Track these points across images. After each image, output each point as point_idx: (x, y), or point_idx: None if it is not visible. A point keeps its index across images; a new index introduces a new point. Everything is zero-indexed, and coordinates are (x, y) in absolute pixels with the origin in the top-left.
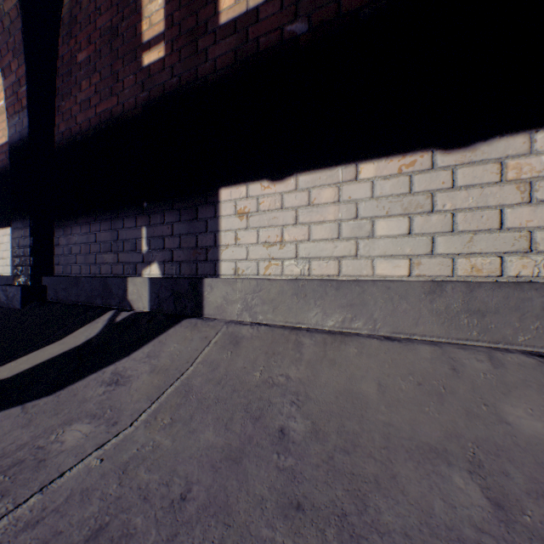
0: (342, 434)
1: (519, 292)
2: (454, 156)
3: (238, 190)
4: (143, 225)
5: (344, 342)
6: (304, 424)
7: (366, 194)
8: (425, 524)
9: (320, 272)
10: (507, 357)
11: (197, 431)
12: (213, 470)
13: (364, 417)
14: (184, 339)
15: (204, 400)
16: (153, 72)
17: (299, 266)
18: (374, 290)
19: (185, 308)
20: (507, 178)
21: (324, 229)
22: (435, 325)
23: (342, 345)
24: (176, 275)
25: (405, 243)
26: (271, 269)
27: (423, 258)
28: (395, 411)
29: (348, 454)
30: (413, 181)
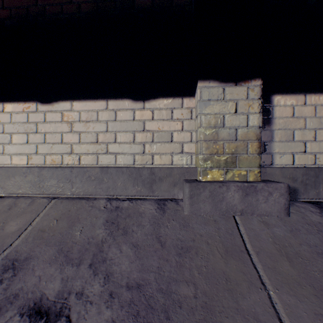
0: None
1: (57, 171)
2: (46, 107)
3: None
4: None
5: None
6: None
7: (8, 120)
8: None
9: None
10: (39, 200)
11: None
12: None
13: None
14: None
15: None
16: None
17: None
18: (2, 172)
19: None
20: (64, 120)
21: None
22: (28, 188)
23: None
24: None
25: (26, 147)
26: None
27: (34, 155)
28: None
29: None
30: (29, 116)
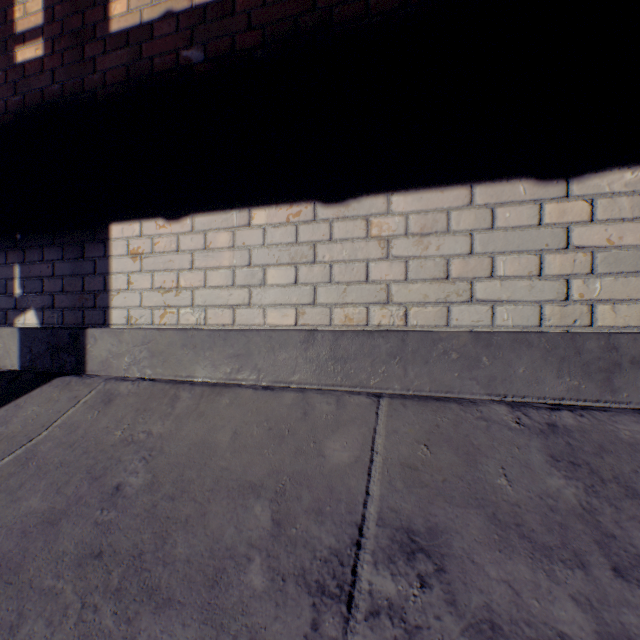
0: (177, 483)
1: (372, 340)
2: (332, 210)
3: (131, 227)
4: (16, 262)
5: (221, 394)
6: (145, 478)
7: (259, 241)
8: (210, 549)
9: (216, 321)
10: (351, 399)
11: (22, 499)
12: (22, 535)
13: (206, 465)
14: (49, 401)
15: (45, 466)
16: (29, 73)
17: (196, 315)
18: (258, 339)
19: (65, 365)
20: (372, 234)
21: (220, 275)
22: (309, 372)
23: (217, 397)
24: (58, 325)
25: (293, 292)
26: (167, 318)
27: (308, 308)
28: (238, 456)
29: (174, 500)
30: (299, 231)
